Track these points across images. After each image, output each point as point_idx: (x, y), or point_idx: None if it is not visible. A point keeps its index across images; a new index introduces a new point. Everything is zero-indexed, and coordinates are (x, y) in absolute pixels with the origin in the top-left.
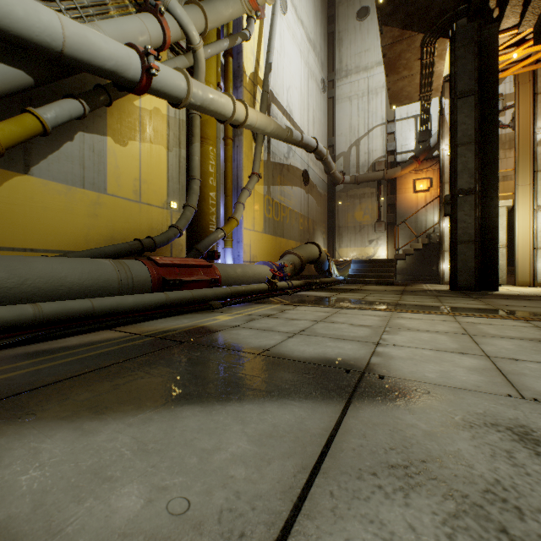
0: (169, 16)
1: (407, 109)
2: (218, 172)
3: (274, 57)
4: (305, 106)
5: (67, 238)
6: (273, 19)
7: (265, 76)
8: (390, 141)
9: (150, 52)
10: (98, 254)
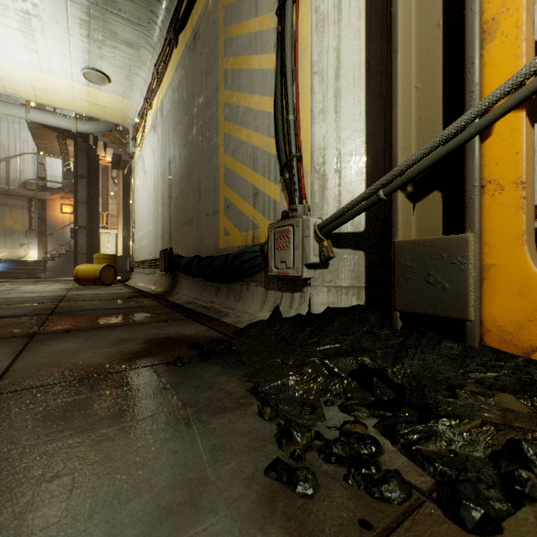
0: None
1: None
2: None
3: None
4: None
5: None
6: None
7: None
8: (41, 169)
9: None
10: None
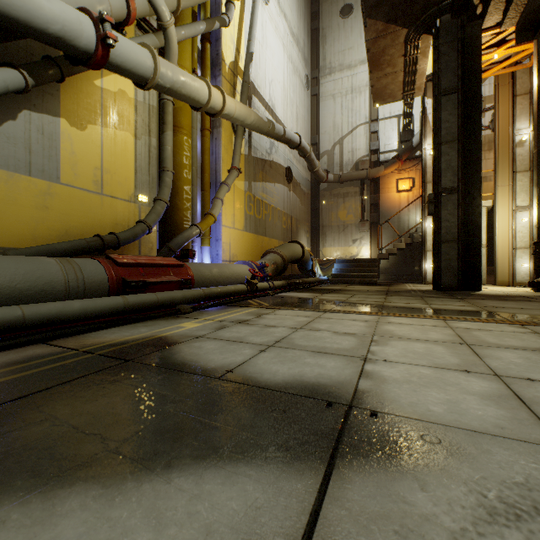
0: None
1: (390, 108)
2: (194, 164)
3: (255, 47)
4: (288, 102)
5: (8, 233)
6: (254, 7)
7: (246, 66)
8: (373, 140)
9: (105, 18)
10: (46, 251)
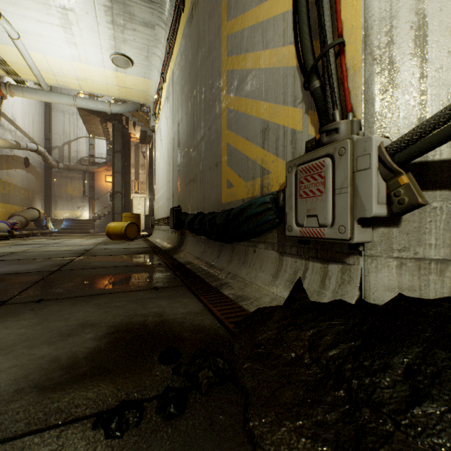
0: None
1: None
2: None
3: None
4: (27, 114)
5: None
6: None
7: None
8: (92, 149)
9: None
10: None
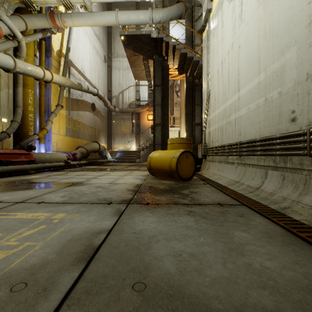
0: (2, 23)
1: (145, 81)
2: (35, 102)
3: (73, 42)
4: (93, 69)
5: None
6: None
7: (66, 54)
8: (137, 94)
9: None
10: None
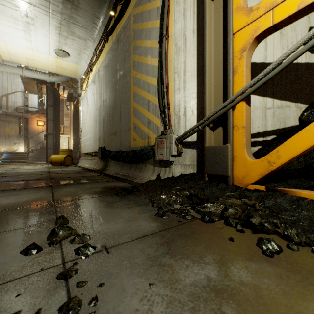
0: None
1: None
2: None
3: None
4: None
5: None
6: None
7: None
8: (26, 101)
9: None
10: None
